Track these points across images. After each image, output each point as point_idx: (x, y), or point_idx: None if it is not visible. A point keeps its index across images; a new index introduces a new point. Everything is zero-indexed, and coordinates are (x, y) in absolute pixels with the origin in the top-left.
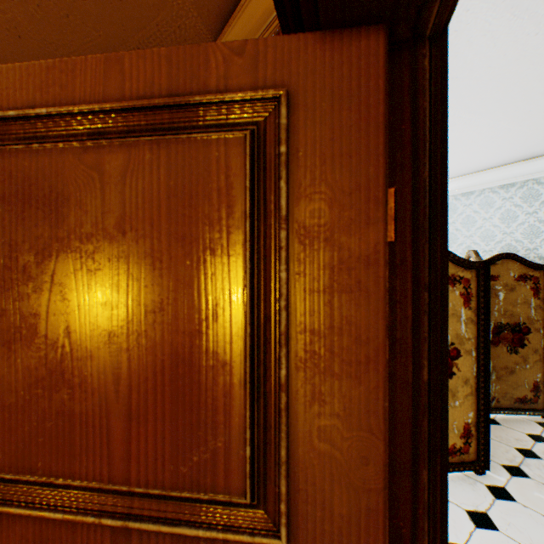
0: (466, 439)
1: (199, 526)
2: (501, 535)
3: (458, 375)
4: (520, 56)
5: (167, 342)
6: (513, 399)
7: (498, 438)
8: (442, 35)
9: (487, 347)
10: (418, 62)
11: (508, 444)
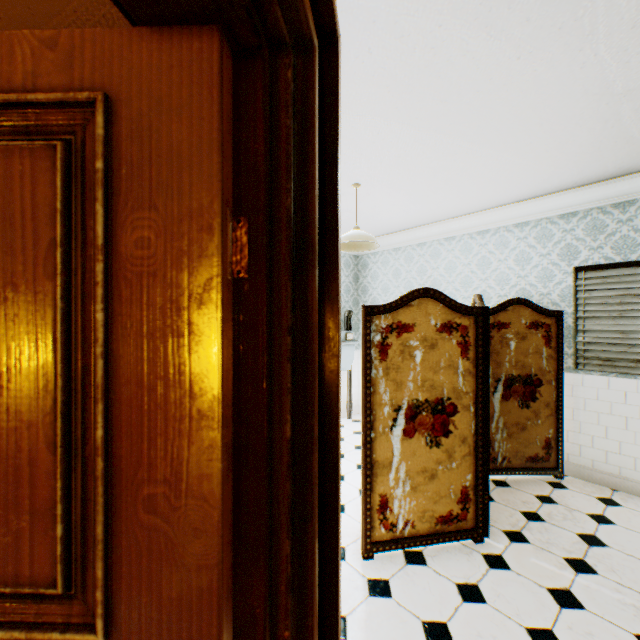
0: (464, 505)
1: (0, 627)
2: (488, 607)
3: (455, 433)
4: (507, 82)
5: None
6: (525, 457)
7: (505, 501)
8: (332, 46)
9: (487, 401)
10: (281, 73)
11: (514, 507)
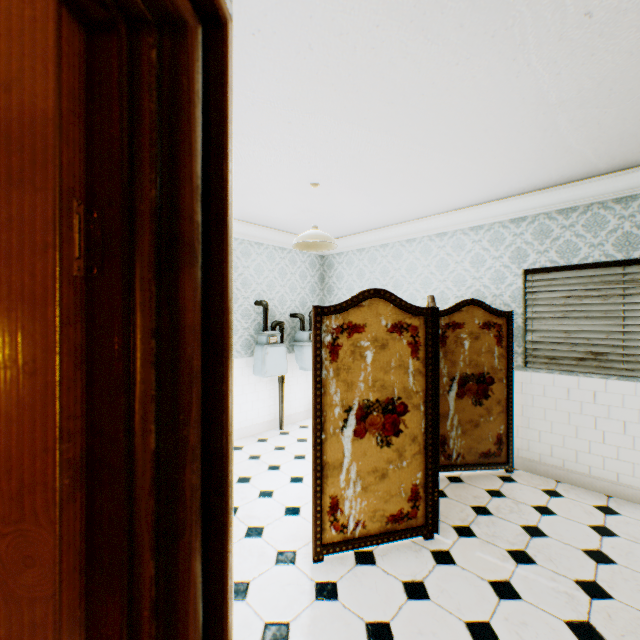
0: (414, 503)
1: None
2: (431, 604)
3: (406, 432)
4: (449, 87)
5: None
6: (478, 453)
7: (457, 497)
8: (218, 30)
9: (437, 400)
10: (145, 53)
11: (466, 502)
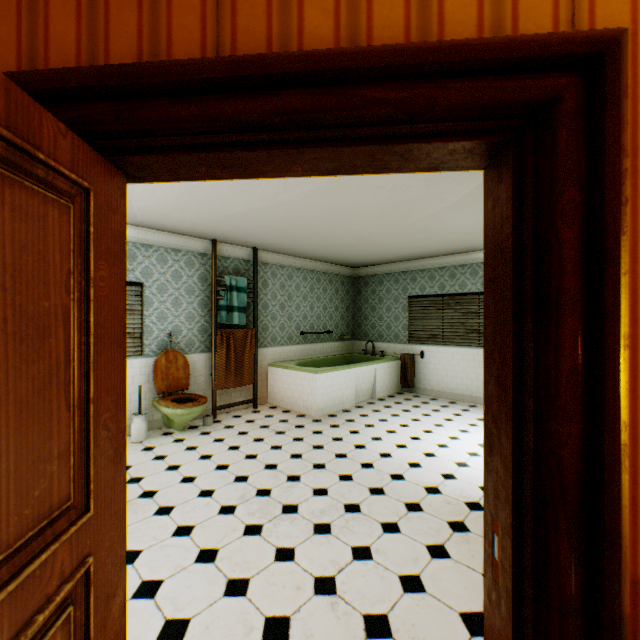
0: None
1: (39, 556)
2: None
3: None
4: None
5: (13, 390)
6: None
7: None
8: None
9: None
10: None
11: None
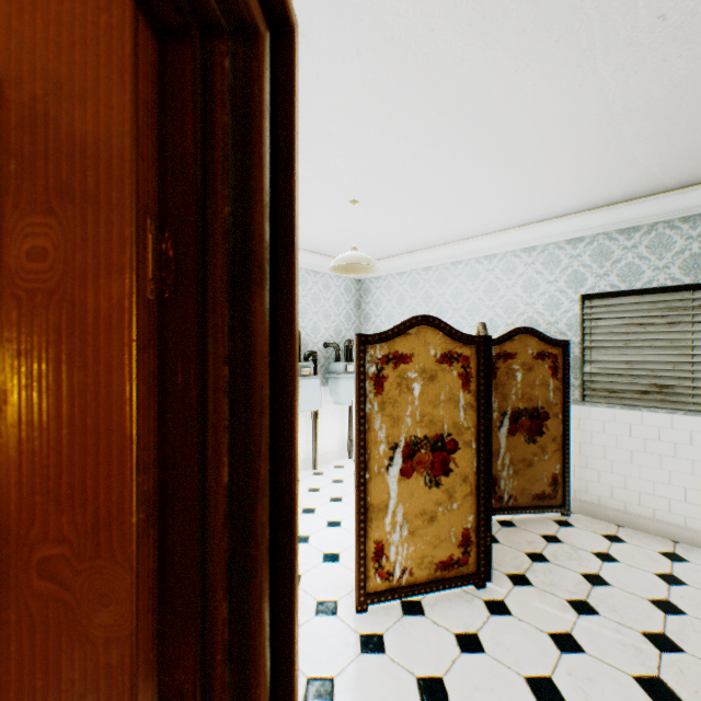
0: (465, 548)
1: None
2: (487, 657)
3: (456, 472)
4: (507, 95)
5: None
6: (532, 495)
7: (510, 542)
8: (287, 36)
9: (490, 436)
10: (217, 61)
11: (519, 548)
